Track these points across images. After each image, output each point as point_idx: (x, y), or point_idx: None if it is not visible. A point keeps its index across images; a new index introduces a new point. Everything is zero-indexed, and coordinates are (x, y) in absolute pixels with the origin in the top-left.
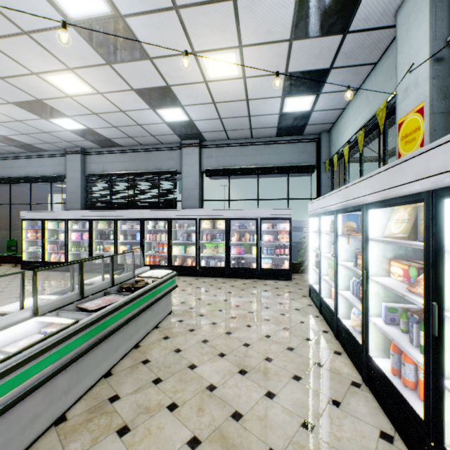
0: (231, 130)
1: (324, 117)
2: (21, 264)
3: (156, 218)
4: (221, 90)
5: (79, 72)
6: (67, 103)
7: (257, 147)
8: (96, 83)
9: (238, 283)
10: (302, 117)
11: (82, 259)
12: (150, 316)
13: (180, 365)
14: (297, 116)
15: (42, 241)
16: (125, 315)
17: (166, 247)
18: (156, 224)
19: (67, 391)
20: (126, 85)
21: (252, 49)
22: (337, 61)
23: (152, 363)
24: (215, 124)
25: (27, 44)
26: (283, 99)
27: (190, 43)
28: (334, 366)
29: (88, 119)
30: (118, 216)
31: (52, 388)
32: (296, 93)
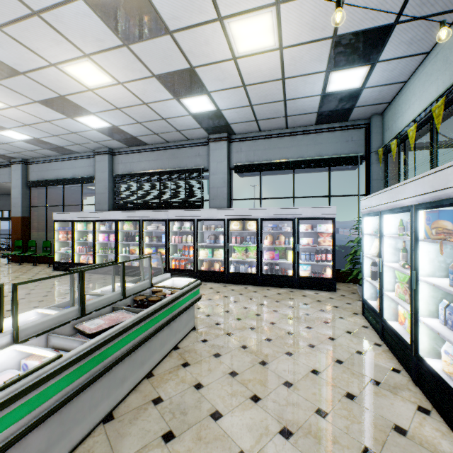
0: (263, 119)
1: (377, 95)
2: (53, 264)
3: (181, 218)
4: (253, 68)
5: (96, 58)
6: (89, 98)
7: (293, 138)
8: (115, 71)
9: (271, 292)
10: (350, 97)
11: (86, 266)
12: (168, 335)
13: (200, 411)
14: (343, 96)
15: (72, 242)
16: (133, 339)
17: (193, 250)
18: (182, 225)
19: (45, 452)
20: (147, 71)
21: (292, 5)
22: (405, 11)
23: (165, 405)
24: (245, 112)
25: (40, 28)
26: (328, 74)
27: (216, 6)
28: (425, 436)
29: (112, 115)
30: (143, 217)
31: (19, 452)
32: (344, 65)
